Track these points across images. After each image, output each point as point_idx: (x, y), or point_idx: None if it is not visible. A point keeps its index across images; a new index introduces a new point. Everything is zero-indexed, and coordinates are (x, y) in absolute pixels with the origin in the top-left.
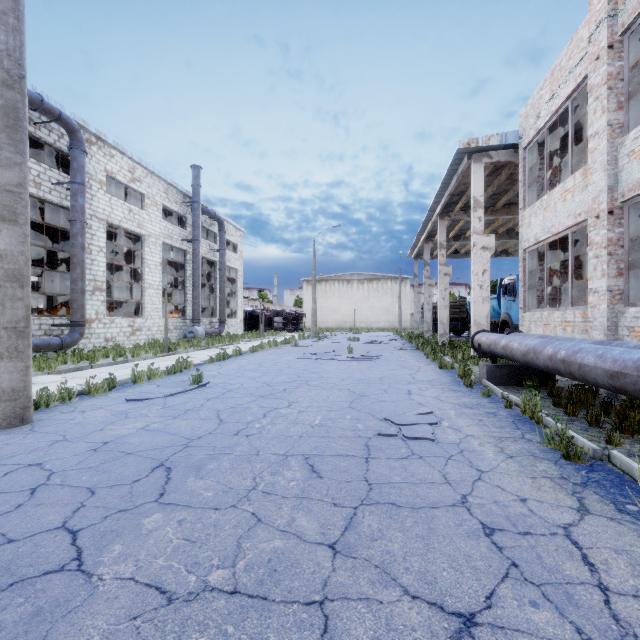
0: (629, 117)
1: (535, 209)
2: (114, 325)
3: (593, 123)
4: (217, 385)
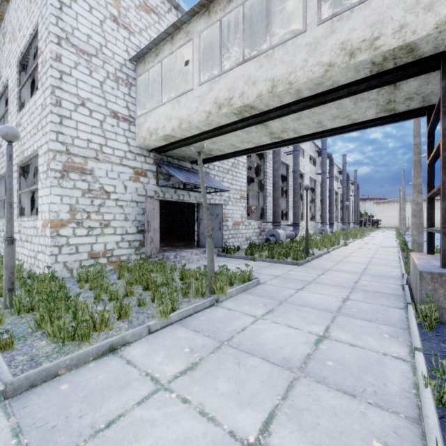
0: None
1: None
2: None
3: None
4: None
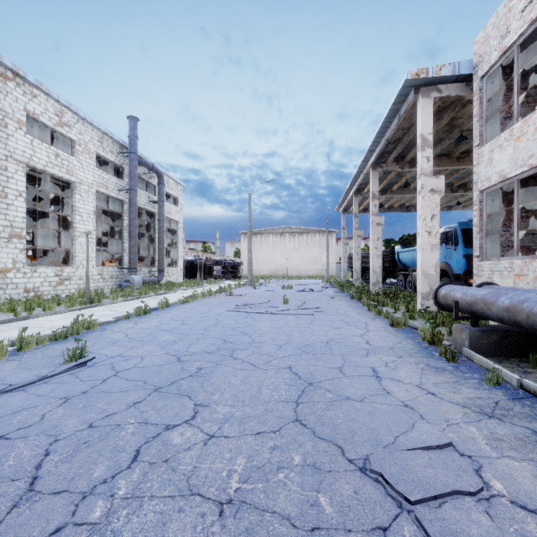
0: None
1: (500, 142)
2: (37, 274)
3: None
4: (106, 361)
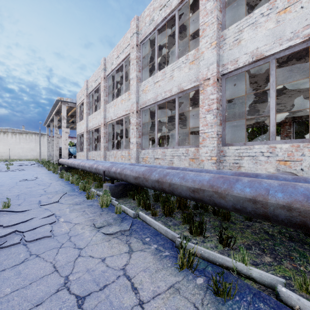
0: (90, 112)
1: (79, 124)
2: None
3: (85, 110)
4: None
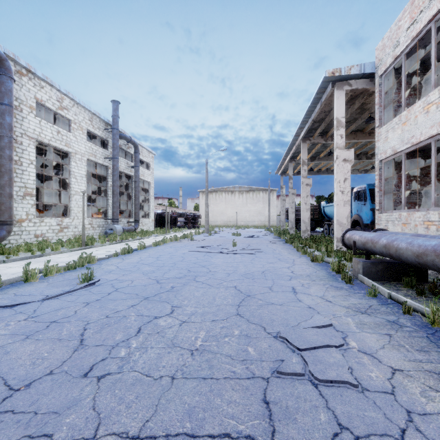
0: None
1: (393, 125)
2: (44, 224)
3: None
4: (107, 282)
